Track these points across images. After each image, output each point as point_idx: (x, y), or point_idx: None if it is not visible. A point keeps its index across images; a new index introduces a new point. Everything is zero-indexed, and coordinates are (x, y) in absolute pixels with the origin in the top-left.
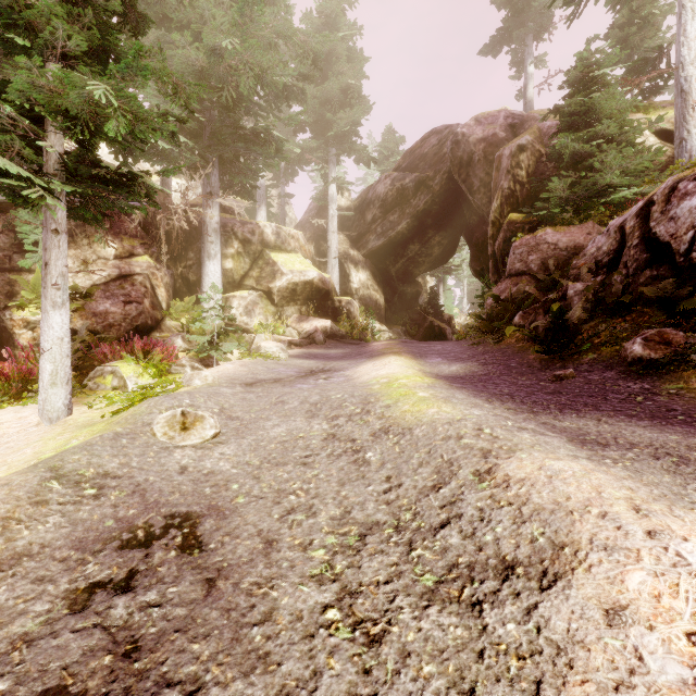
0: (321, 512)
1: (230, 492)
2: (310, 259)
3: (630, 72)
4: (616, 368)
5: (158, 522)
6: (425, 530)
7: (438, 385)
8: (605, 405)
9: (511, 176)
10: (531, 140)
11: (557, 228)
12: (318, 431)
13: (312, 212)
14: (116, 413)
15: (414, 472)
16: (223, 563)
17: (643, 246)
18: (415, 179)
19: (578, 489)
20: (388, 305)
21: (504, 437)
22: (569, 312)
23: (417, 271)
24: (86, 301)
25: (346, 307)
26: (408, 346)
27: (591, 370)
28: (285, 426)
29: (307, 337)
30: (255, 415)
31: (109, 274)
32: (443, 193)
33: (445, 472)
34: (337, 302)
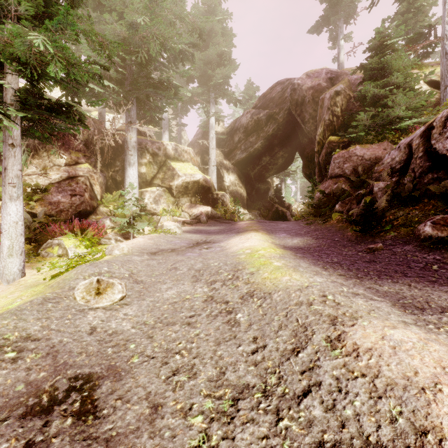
0: (200, 373)
1: (127, 351)
2: (197, 166)
3: (409, 42)
4: (412, 243)
5: (62, 385)
6: (289, 397)
7: (287, 255)
8: (410, 272)
9: (330, 112)
10: (343, 88)
11: (363, 146)
12: (200, 293)
13: (199, 135)
14: (54, 277)
15: (276, 334)
16: (112, 432)
17: (426, 157)
18: (267, 114)
19: (422, 363)
20: (249, 196)
21: (344, 304)
22: (376, 203)
23: (267, 174)
24: (45, 194)
25: (221, 198)
26: (263, 225)
27: (394, 244)
28: (176, 289)
29: (195, 218)
30: (154, 279)
31: (61, 176)
32: (285, 123)
33: (301, 336)
34: (215, 195)
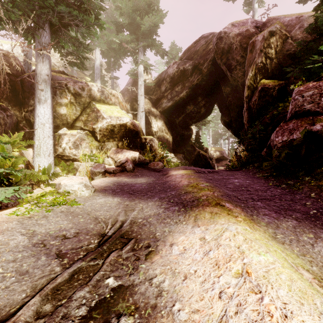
0: None
1: None
2: (126, 111)
3: None
4: None
5: None
6: None
7: None
8: None
9: (263, 54)
10: (279, 27)
11: None
12: None
13: (129, 85)
14: None
15: None
16: None
17: None
18: (192, 64)
19: None
20: (174, 141)
21: None
22: None
23: (191, 122)
24: None
25: (149, 142)
26: (208, 179)
27: None
28: None
29: (120, 165)
30: None
31: None
32: (208, 73)
33: None
34: (143, 139)
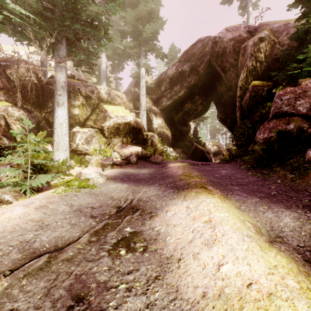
0: None
1: None
2: (129, 110)
3: None
4: None
5: None
6: None
7: None
8: None
9: (254, 58)
10: (268, 34)
11: None
12: None
13: (131, 86)
14: None
15: None
16: None
17: None
18: (189, 66)
19: None
20: (173, 137)
21: None
22: None
23: (188, 118)
24: None
25: (150, 138)
26: (199, 170)
27: None
28: None
29: (125, 159)
30: None
31: None
32: (205, 74)
33: None
34: (145, 136)
